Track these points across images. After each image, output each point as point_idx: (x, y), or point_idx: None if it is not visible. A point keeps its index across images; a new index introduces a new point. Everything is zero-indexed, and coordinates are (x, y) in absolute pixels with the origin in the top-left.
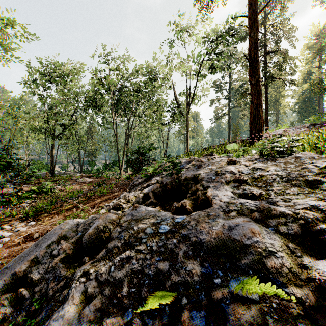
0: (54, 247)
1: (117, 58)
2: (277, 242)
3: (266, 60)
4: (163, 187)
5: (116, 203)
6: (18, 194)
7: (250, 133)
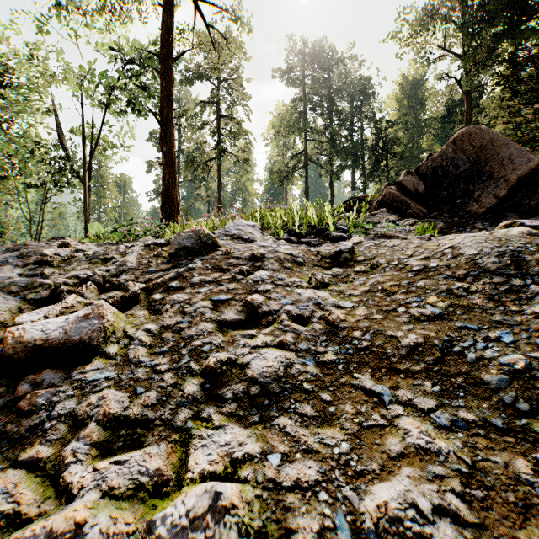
0: None
1: None
2: (10, 305)
3: (219, 126)
4: None
5: None
6: None
7: (161, 219)
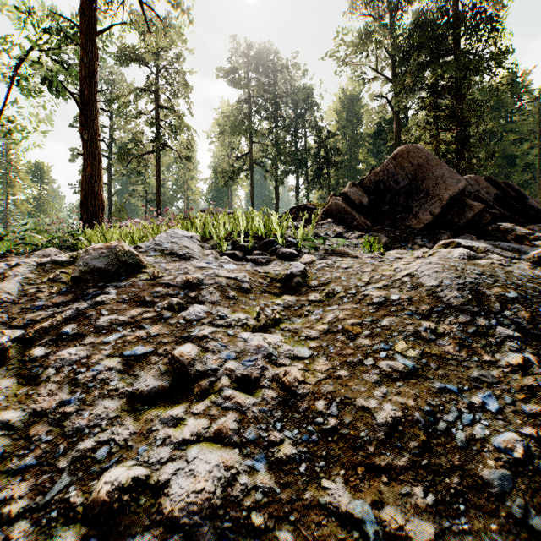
0: None
1: None
2: None
3: (158, 117)
4: None
5: None
6: None
7: (80, 219)
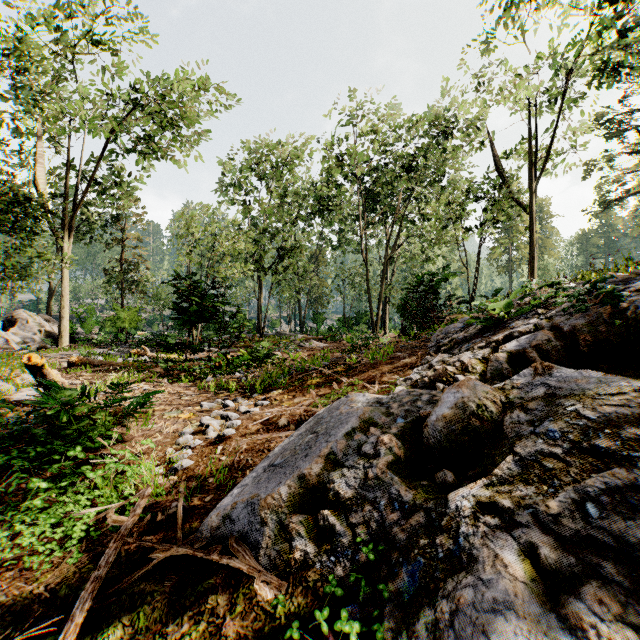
0: (361, 438)
1: (369, 110)
2: None
3: None
4: (564, 339)
5: (440, 371)
6: (226, 359)
7: None
